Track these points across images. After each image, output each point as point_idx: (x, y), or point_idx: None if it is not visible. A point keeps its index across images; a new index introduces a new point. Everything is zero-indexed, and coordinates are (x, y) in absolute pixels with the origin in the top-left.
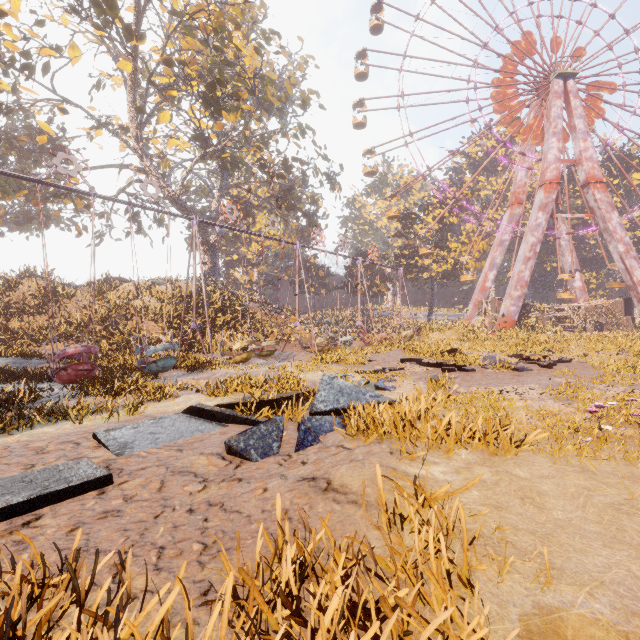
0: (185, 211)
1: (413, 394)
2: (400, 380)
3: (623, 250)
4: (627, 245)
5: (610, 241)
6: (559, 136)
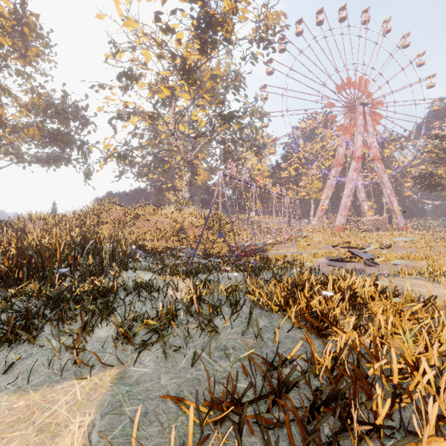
0: (193, 168)
1: None
2: None
3: (389, 192)
4: (391, 190)
5: (383, 188)
6: (362, 134)
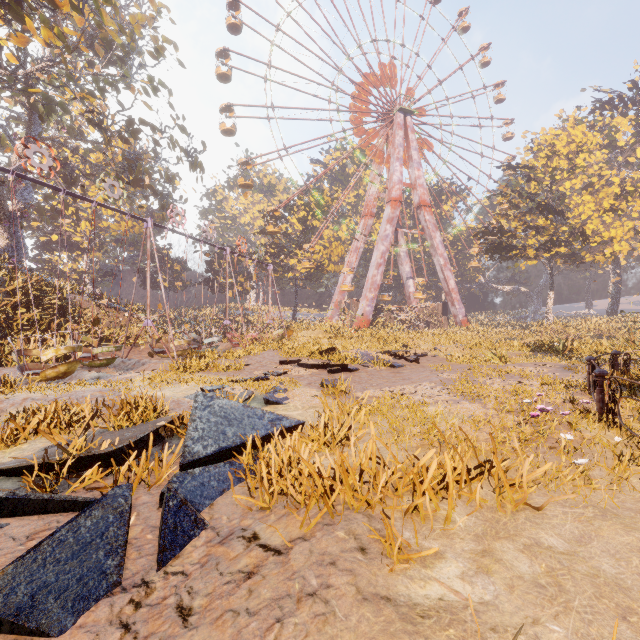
0: None
1: (312, 406)
2: (290, 388)
3: (443, 263)
4: (445, 259)
5: (435, 255)
6: (401, 162)
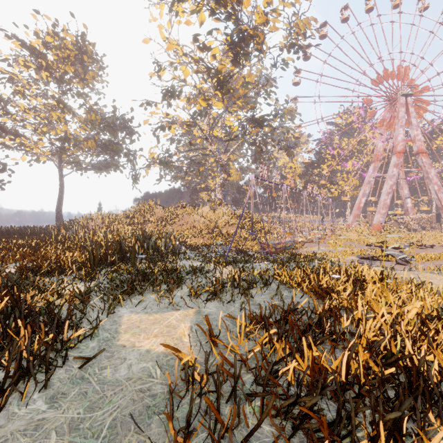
0: (226, 170)
1: None
2: None
3: (437, 189)
4: (439, 186)
5: (430, 184)
6: (403, 127)
